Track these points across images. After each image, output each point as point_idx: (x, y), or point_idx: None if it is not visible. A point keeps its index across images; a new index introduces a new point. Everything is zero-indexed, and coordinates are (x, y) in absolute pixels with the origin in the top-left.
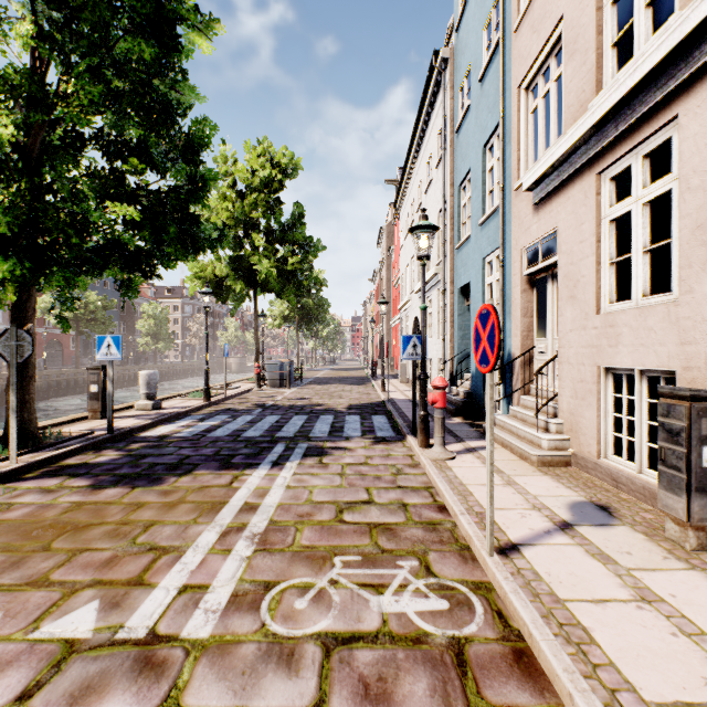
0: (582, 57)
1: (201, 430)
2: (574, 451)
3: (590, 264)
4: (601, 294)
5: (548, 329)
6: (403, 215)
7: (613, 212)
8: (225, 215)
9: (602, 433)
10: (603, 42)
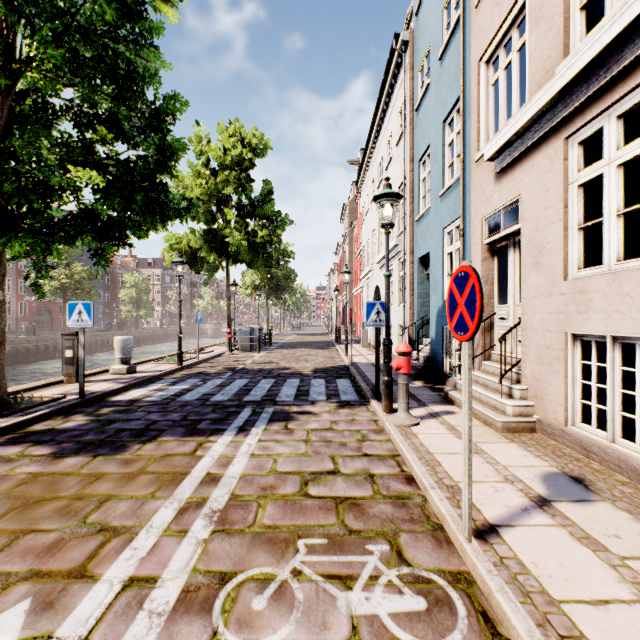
0: (548, 23)
1: (171, 394)
2: (539, 417)
3: (557, 230)
4: (568, 260)
5: (509, 296)
6: (365, 192)
7: (582, 177)
8: (199, 191)
9: (570, 400)
10: (571, 6)
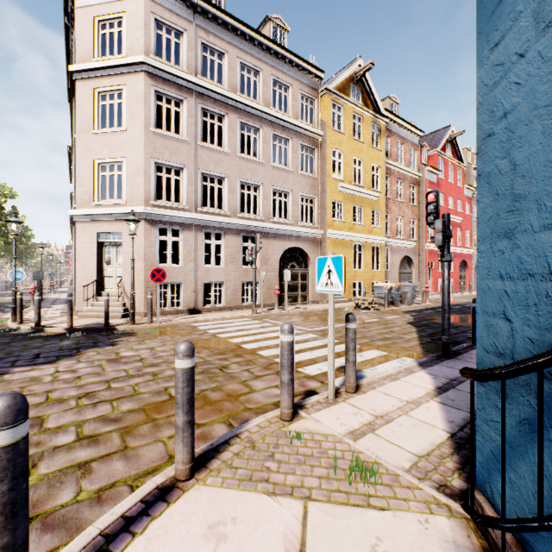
0: None
1: None
2: None
3: None
4: None
5: None
6: None
7: None
8: None
9: None
10: None
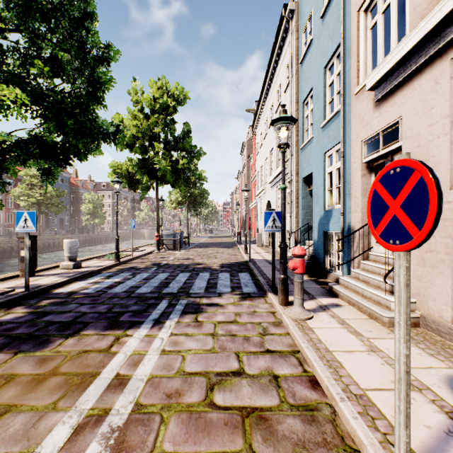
0: None
1: (105, 286)
2: (422, 313)
3: (442, 144)
4: None
5: None
6: (259, 132)
7: None
8: (135, 130)
9: None
10: None
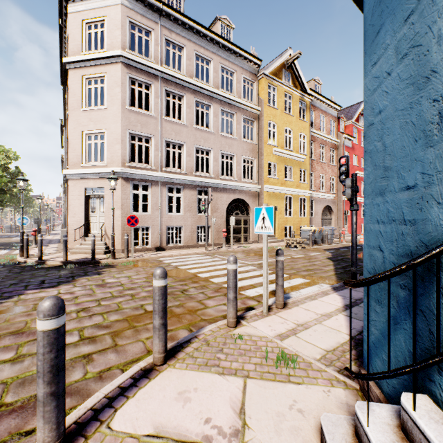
0: None
1: None
2: None
3: None
4: None
5: None
6: None
7: None
8: None
9: None
10: None
